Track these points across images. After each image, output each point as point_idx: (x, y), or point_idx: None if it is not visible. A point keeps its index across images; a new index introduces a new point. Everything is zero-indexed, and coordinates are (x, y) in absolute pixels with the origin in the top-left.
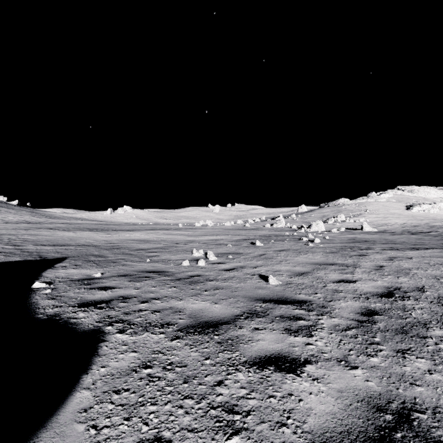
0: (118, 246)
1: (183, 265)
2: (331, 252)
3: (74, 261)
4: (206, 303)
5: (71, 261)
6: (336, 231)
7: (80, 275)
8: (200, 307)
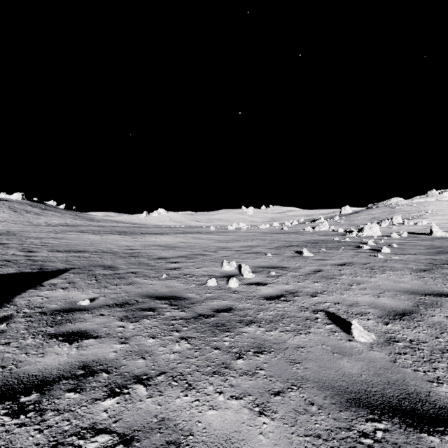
0: (138, 253)
1: (209, 285)
2: (420, 269)
3: (73, 275)
4: (241, 408)
5: (69, 276)
6: (398, 236)
7: (62, 302)
8: (226, 428)
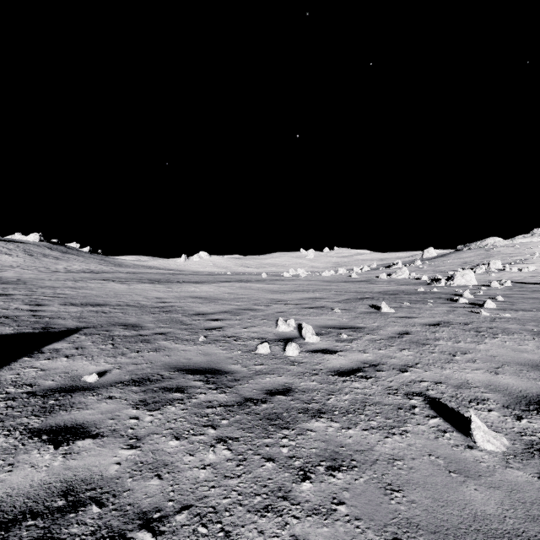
0: (171, 307)
1: (259, 352)
2: None
3: (85, 337)
4: None
5: (79, 338)
6: (499, 286)
7: (61, 377)
8: None
